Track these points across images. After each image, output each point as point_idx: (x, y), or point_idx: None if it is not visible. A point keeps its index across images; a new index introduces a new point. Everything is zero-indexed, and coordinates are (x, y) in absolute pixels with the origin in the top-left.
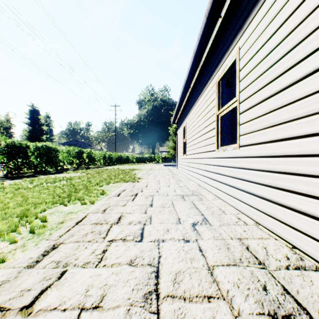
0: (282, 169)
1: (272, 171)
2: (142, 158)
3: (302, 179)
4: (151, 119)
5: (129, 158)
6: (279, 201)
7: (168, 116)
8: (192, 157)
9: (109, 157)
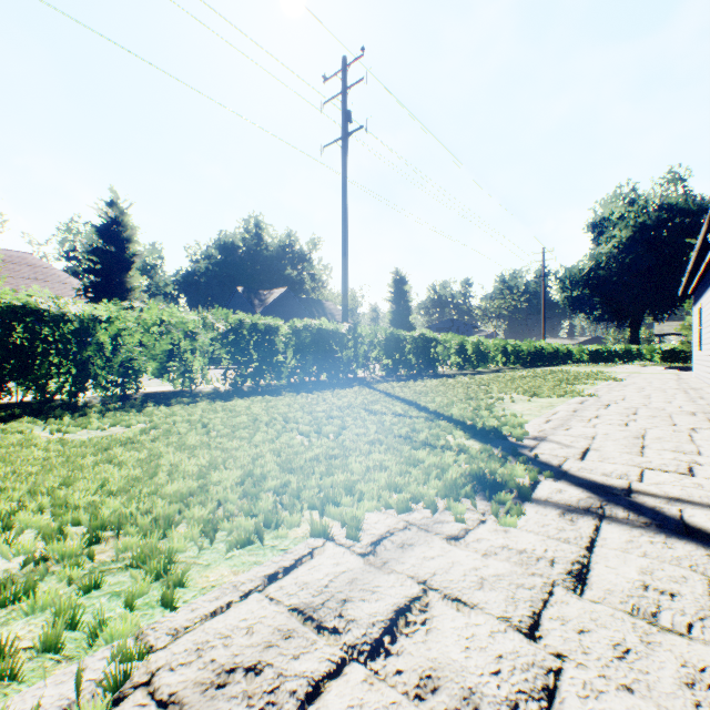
0: None
1: None
2: (603, 352)
3: None
4: (628, 260)
5: (570, 353)
6: None
7: (682, 245)
8: (705, 354)
9: (537, 351)
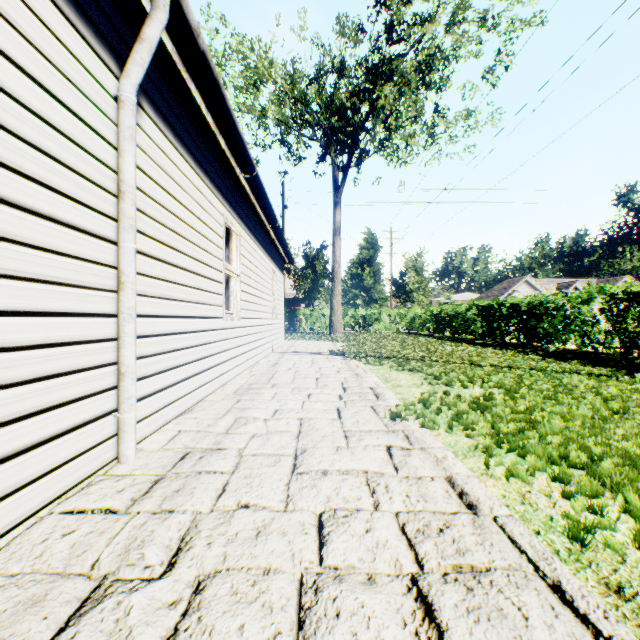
0: (39, 373)
1: (13, 384)
2: None
3: (73, 378)
4: None
5: None
6: (32, 440)
7: None
8: None
9: None
